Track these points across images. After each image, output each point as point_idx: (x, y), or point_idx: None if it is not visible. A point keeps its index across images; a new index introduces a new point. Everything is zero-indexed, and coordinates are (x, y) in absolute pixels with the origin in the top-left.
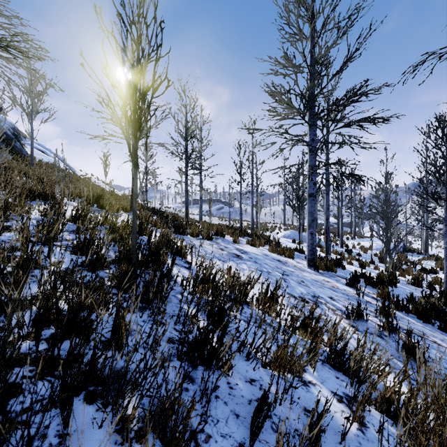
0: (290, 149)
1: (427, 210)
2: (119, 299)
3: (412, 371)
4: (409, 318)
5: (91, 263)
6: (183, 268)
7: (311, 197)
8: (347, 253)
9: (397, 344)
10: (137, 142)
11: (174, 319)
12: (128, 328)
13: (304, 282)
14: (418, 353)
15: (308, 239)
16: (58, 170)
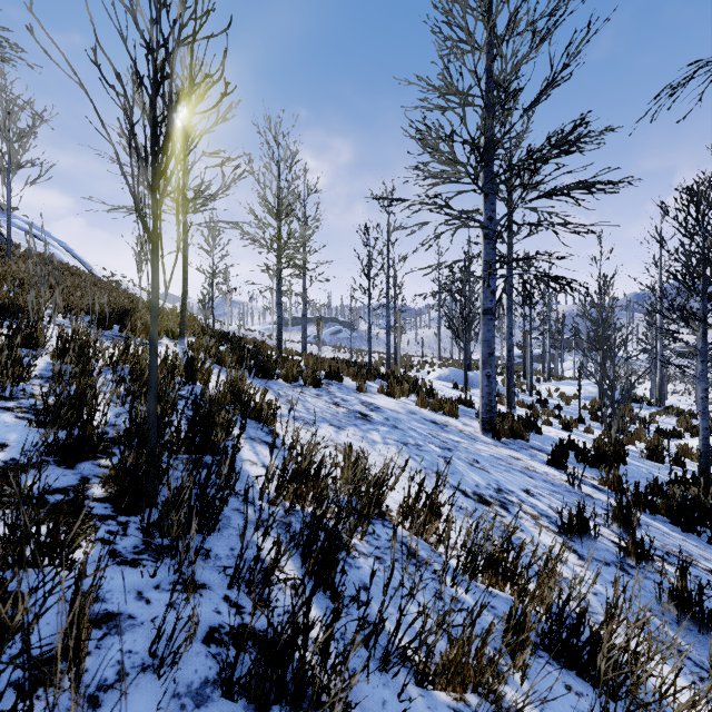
0: (453, 234)
1: (672, 337)
2: (110, 532)
3: (693, 646)
4: (658, 523)
5: (68, 447)
6: (263, 446)
7: (488, 315)
8: (540, 406)
9: (658, 588)
10: (159, 201)
11: (231, 572)
12: (55, 684)
13: (480, 462)
14: (701, 608)
15: (482, 385)
16: (59, 266)
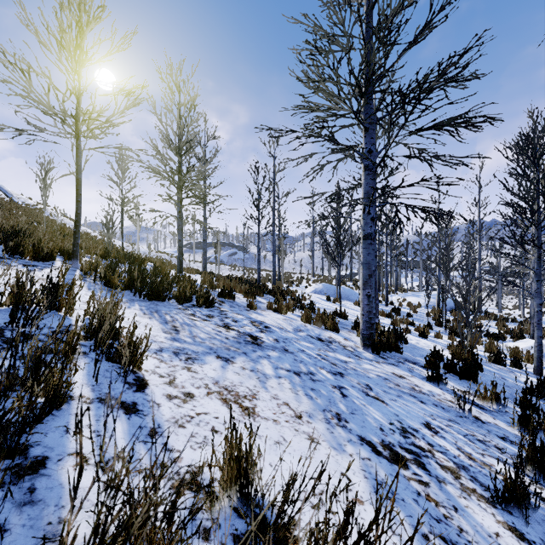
0: (335, 166)
1: (514, 260)
2: None
3: None
4: None
5: None
6: (114, 412)
7: (368, 239)
8: (395, 314)
9: None
10: None
11: None
12: None
13: (372, 388)
14: None
15: (363, 304)
16: None
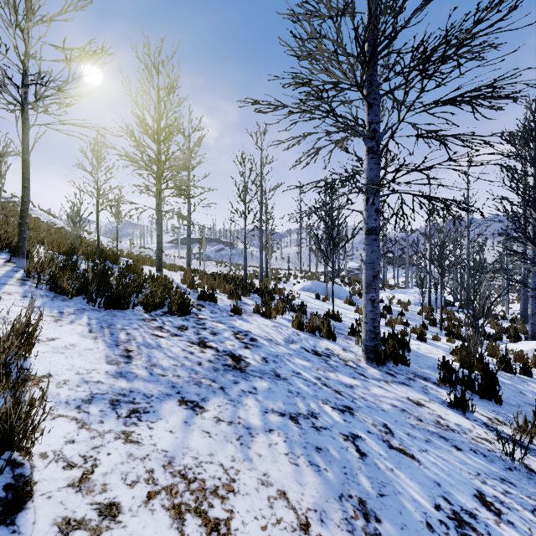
0: (332, 150)
1: (526, 258)
2: None
3: None
4: None
5: None
6: None
7: (372, 234)
8: (387, 313)
9: None
10: None
11: None
12: None
13: (393, 431)
14: None
15: (366, 310)
16: None
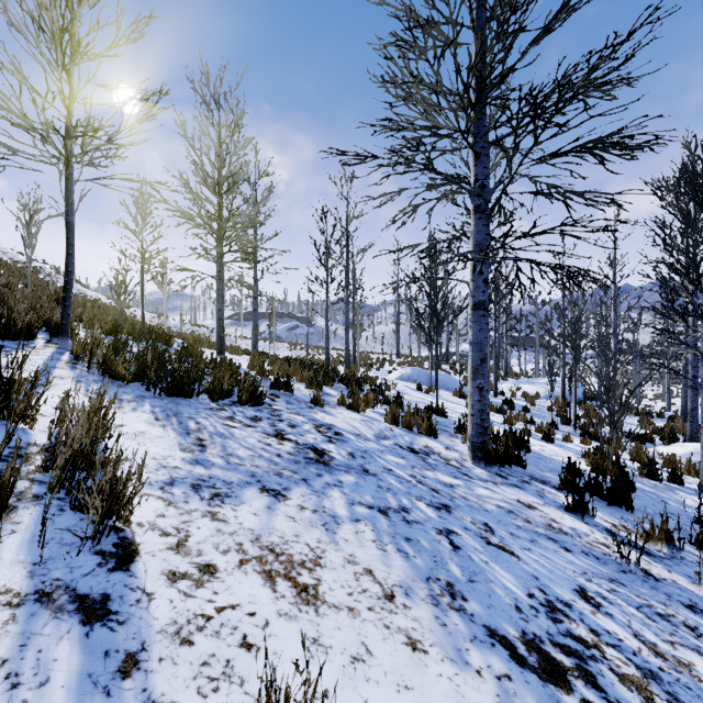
0: (432, 207)
1: (674, 338)
2: None
3: None
4: None
5: None
6: (61, 623)
7: (480, 309)
8: (507, 408)
9: None
10: None
11: None
12: None
13: (494, 530)
14: None
15: (472, 400)
16: None
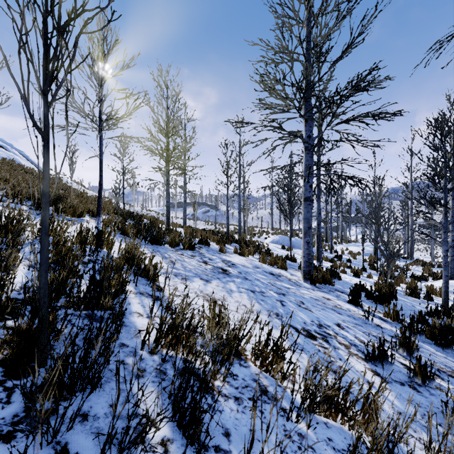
0: (284, 147)
1: (425, 216)
2: None
3: None
4: (427, 345)
5: None
6: (149, 299)
7: (308, 201)
8: (337, 260)
9: (445, 406)
10: (50, 103)
11: (106, 433)
12: None
13: (304, 303)
14: None
15: (304, 248)
16: (17, 167)
